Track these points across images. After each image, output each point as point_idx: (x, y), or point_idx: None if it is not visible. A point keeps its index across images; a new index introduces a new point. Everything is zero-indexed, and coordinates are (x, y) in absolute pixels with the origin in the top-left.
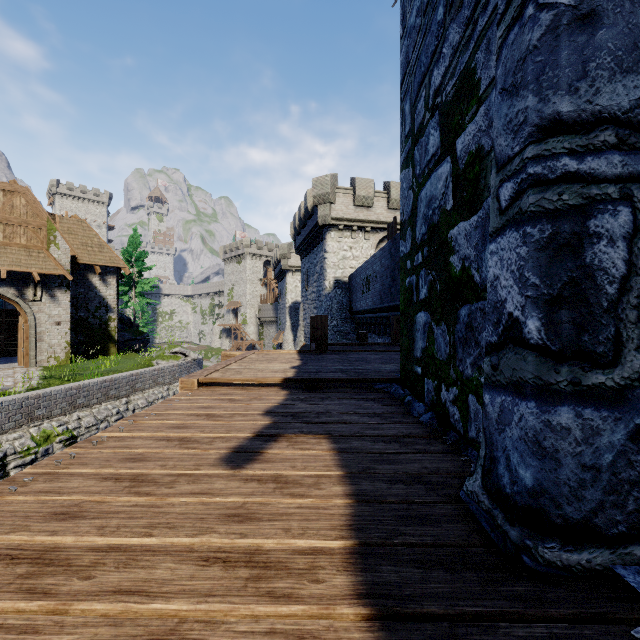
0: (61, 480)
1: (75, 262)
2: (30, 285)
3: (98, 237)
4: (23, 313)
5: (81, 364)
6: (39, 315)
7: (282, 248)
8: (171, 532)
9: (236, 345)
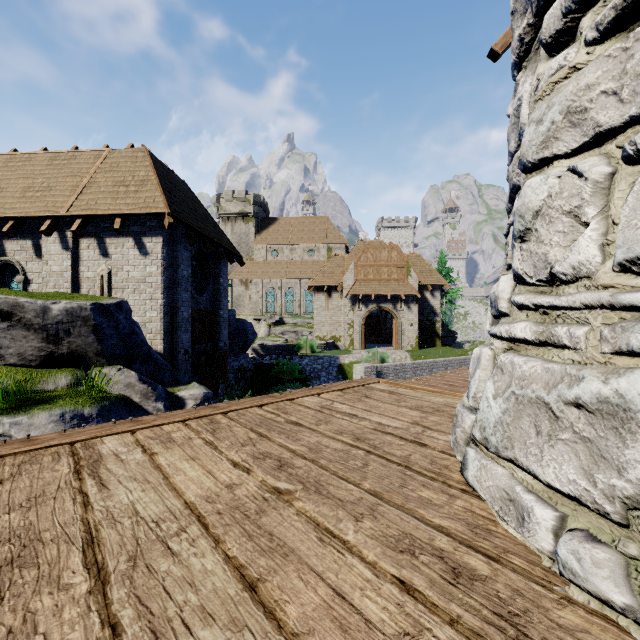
0: None
1: (419, 285)
2: (399, 302)
3: (428, 265)
4: (395, 318)
5: (424, 350)
6: (402, 319)
7: None
8: None
9: None
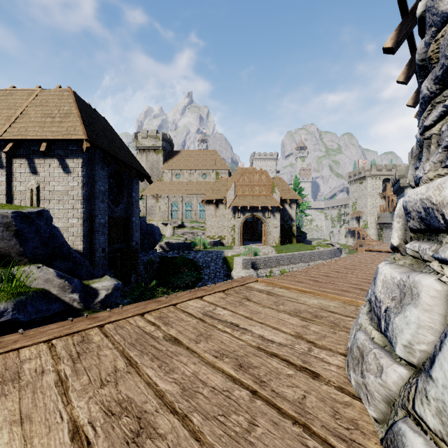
0: (351, 258)
1: (281, 199)
2: (266, 211)
3: (287, 185)
4: (264, 223)
5: (284, 246)
6: (269, 224)
7: (400, 170)
8: (378, 263)
9: (359, 243)
